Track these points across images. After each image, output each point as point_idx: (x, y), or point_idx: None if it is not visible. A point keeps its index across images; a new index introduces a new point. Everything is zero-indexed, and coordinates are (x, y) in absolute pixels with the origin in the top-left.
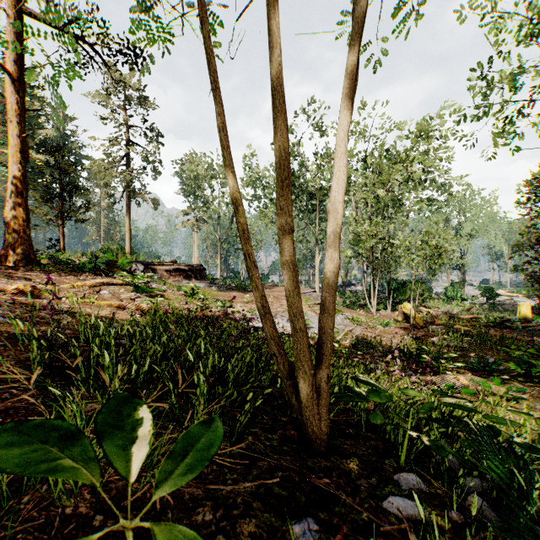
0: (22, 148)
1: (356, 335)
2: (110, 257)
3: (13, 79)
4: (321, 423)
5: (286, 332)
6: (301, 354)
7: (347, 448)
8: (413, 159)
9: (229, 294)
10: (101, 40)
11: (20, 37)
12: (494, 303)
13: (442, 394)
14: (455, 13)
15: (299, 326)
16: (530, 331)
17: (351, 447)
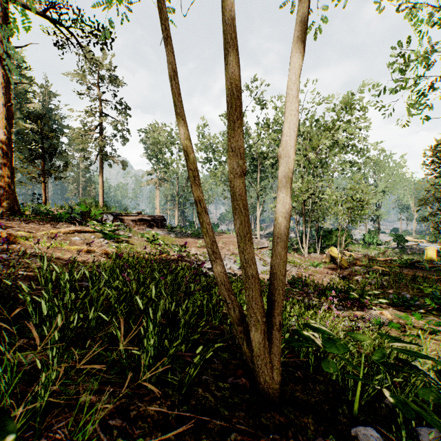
0: (7, 115)
1: (292, 275)
2: (84, 209)
3: (0, 56)
4: (273, 372)
5: (233, 272)
6: (253, 302)
7: (298, 396)
8: (338, 128)
9: (185, 240)
10: (75, 23)
11: (6, 20)
12: (404, 247)
13: (391, 339)
14: (375, 2)
15: (251, 273)
16: (436, 270)
17: (303, 394)
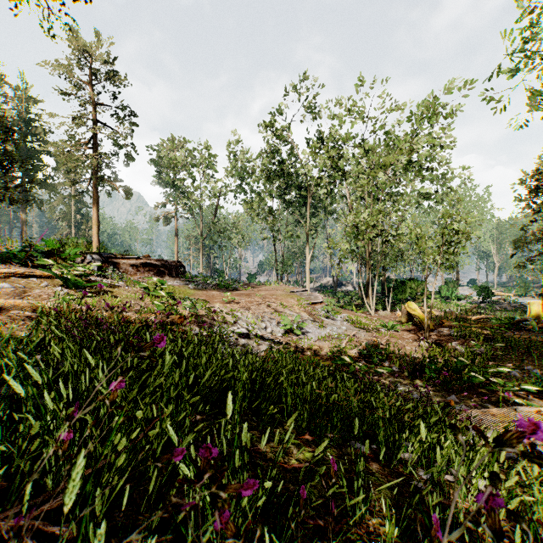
0: None
1: (366, 342)
2: (54, 246)
3: None
4: None
5: (276, 339)
6: None
7: None
8: (415, 143)
9: (207, 293)
10: None
11: None
12: (490, 302)
13: None
14: None
15: None
16: None
17: None
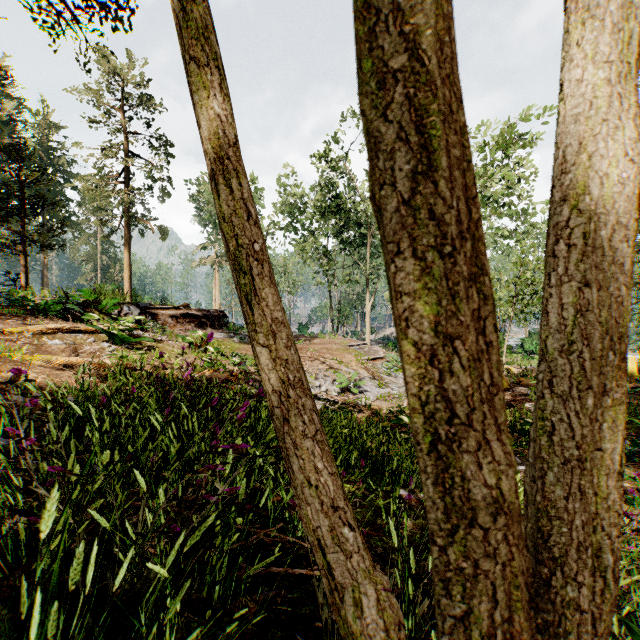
0: None
1: None
2: (90, 297)
3: None
4: None
5: (331, 399)
6: None
7: None
8: (490, 176)
9: None
10: None
11: None
12: None
13: None
14: None
15: (495, 491)
16: None
17: None
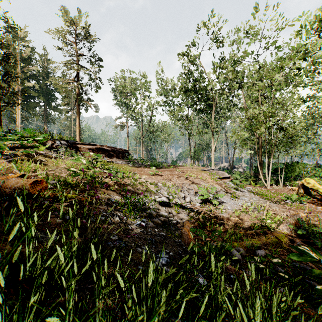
0: None
1: (297, 218)
2: (30, 132)
3: None
4: None
5: (195, 209)
6: None
7: None
8: (307, 48)
9: (140, 169)
10: None
11: None
12: None
13: None
14: None
15: None
16: None
17: None
